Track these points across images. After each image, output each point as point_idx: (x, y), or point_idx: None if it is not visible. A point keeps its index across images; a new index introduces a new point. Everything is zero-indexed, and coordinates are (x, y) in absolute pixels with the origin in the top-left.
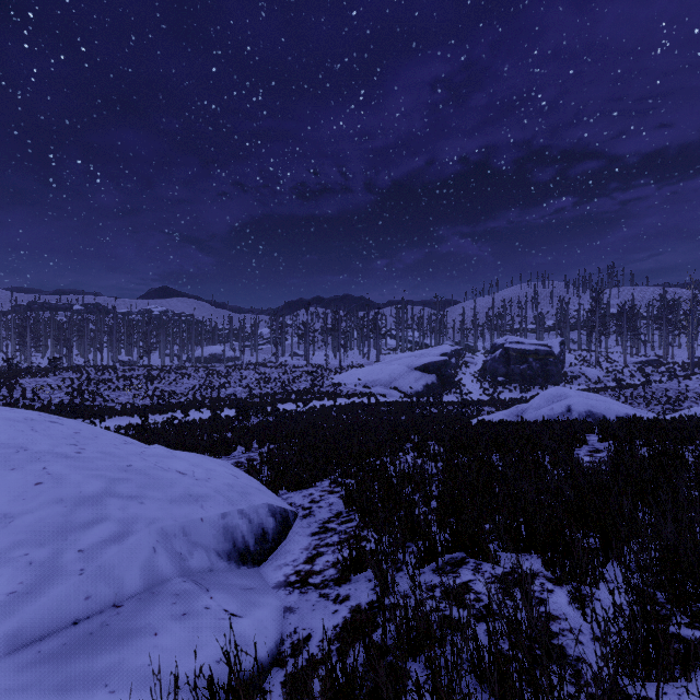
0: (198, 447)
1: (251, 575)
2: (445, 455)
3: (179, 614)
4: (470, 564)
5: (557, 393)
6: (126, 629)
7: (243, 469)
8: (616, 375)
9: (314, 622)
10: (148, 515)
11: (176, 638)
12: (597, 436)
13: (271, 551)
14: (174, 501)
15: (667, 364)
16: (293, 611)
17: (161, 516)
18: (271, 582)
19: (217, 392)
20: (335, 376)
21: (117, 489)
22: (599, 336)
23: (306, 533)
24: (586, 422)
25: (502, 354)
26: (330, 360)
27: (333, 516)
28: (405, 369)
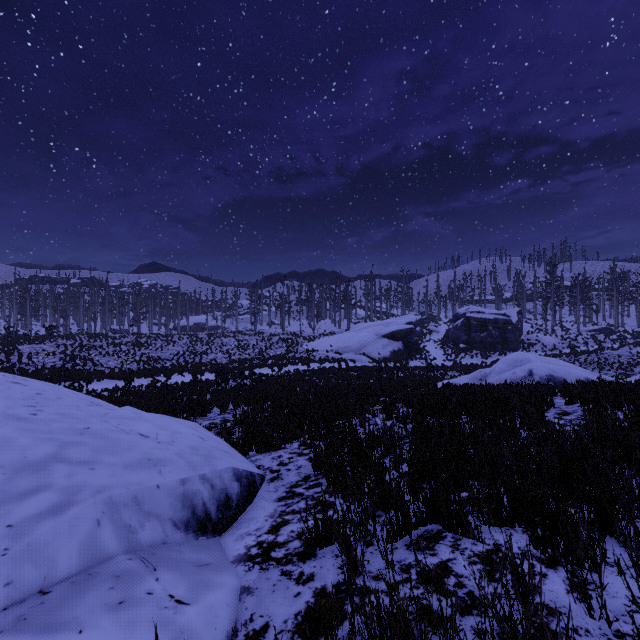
0: (176, 409)
1: (209, 547)
2: (415, 417)
3: (115, 602)
4: (448, 540)
5: (518, 358)
6: (45, 625)
7: (217, 430)
8: (570, 342)
9: (273, 608)
10: (96, 483)
11: (104, 636)
12: (563, 399)
13: (235, 518)
14: (129, 466)
15: (618, 332)
16: (251, 593)
17: (111, 484)
18: (231, 555)
19: (199, 357)
20: (308, 343)
21: (67, 453)
22: (554, 306)
23: (273, 498)
24: (549, 385)
25: (464, 323)
26: (304, 328)
27: (301, 480)
28: (373, 336)
